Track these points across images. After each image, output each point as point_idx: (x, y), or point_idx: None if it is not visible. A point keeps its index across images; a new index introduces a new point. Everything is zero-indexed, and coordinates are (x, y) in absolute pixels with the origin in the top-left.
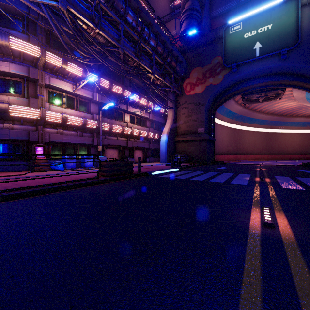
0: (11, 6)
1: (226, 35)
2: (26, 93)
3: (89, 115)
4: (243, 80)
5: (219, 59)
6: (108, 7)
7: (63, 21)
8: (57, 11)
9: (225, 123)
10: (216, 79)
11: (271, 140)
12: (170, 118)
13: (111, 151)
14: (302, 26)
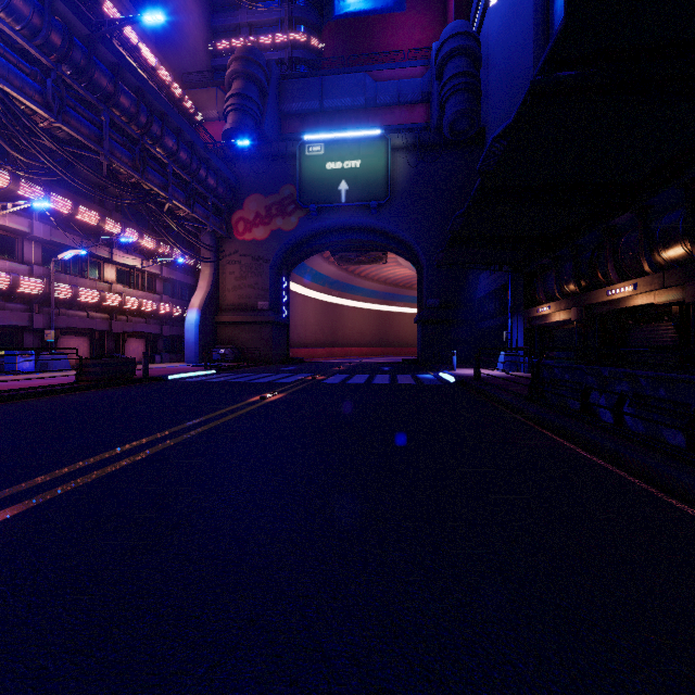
0: None
1: (302, 156)
2: None
3: (23, 267)
4: (329, 230)
5: (292, 191)
6: (80, 83)
7: None
8: None
9: (312, 293)
10: (287, 222)
11: (386, 323)
12: (206, 279)
13: (72, 341)
14: (394, 176)
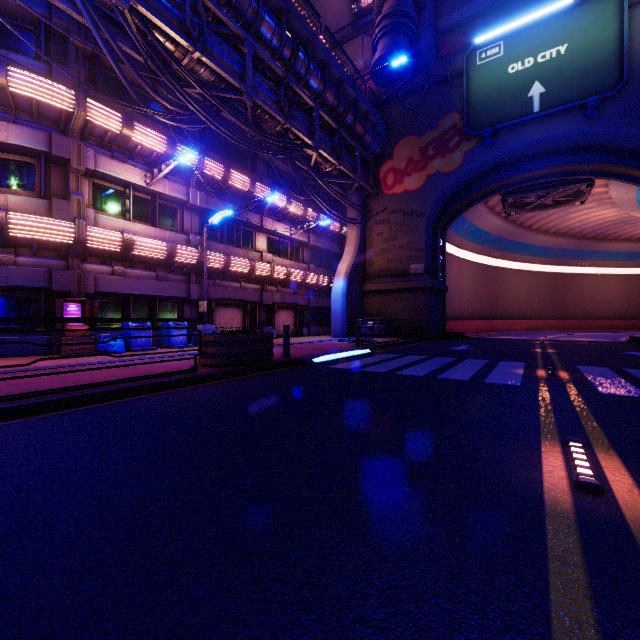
0: (12, 2)
1: (471, 68)
2: (44, 189)
3: (181, 236)
4: (505, 162)
5: (455, 120)
6: (221, 6)
7: (125, 35)
8: (110, 12)
9: (468, 254)
10: (448, 161)
11: (562, 289)
12: (352, 243)
13: (227, 313)
14: (632, 48)
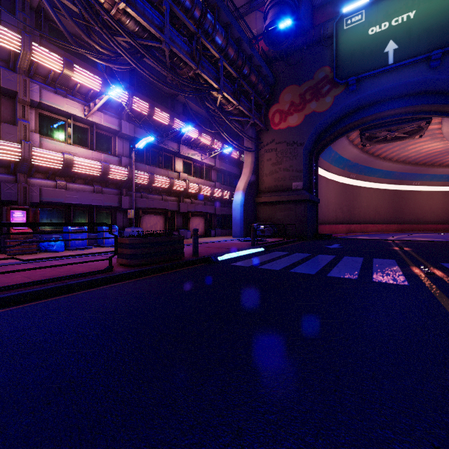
0: None
1: (339, 32)
2: None
3: (114, 158)
4: (365, 104)
5: (327, 72)
6: None
7: None
8: None
9: (333, 176)
10: (321, 104)
11: (401, 202)
12: (248, 166)
13: (152, 219)
14: None
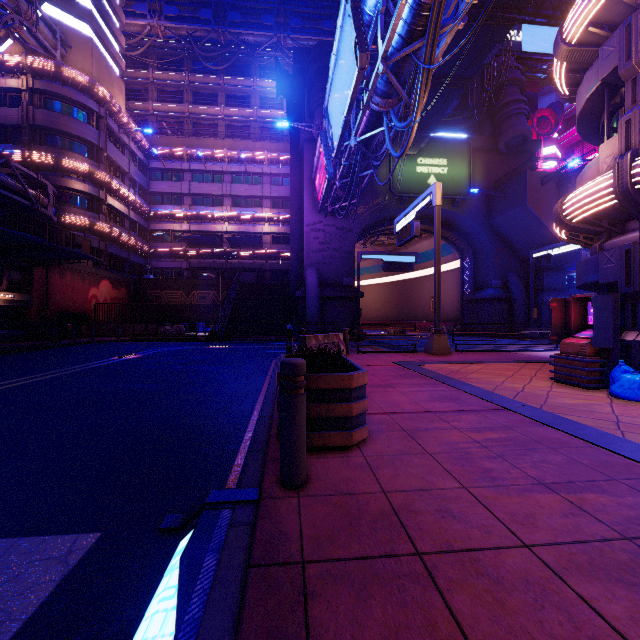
0: None
1: None
2: None
3: None
4: None
5: None
6: None
7: None
8: None
9: None
10: None
11: None
12: None
13: None
14: None
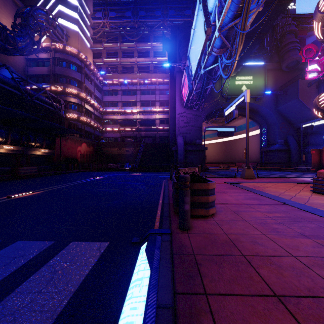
0: None
1: None
2: None
3: None
4: None
5: None
6: None
7: None
8: None
9: None
10: None
11: None
12: None
13: None
14: None
